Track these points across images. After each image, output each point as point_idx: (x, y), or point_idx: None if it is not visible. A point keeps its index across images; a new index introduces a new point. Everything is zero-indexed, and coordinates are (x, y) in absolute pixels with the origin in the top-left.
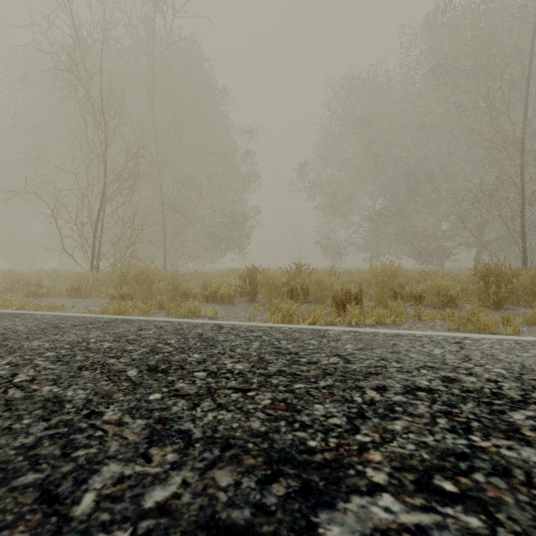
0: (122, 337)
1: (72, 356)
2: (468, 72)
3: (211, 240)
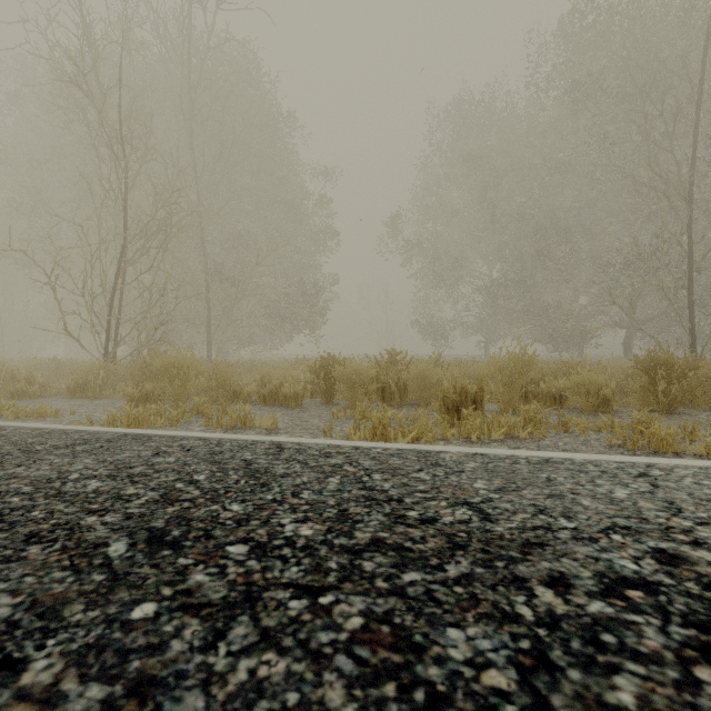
0: (124, 469)
1: (26, 510)
2: (617, 95)
3: (273, 319)
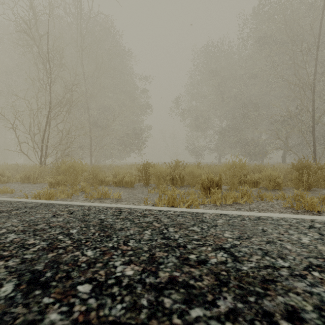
0: (32, 225)
1: None
2: (279, 43)
3: (121, 145)
